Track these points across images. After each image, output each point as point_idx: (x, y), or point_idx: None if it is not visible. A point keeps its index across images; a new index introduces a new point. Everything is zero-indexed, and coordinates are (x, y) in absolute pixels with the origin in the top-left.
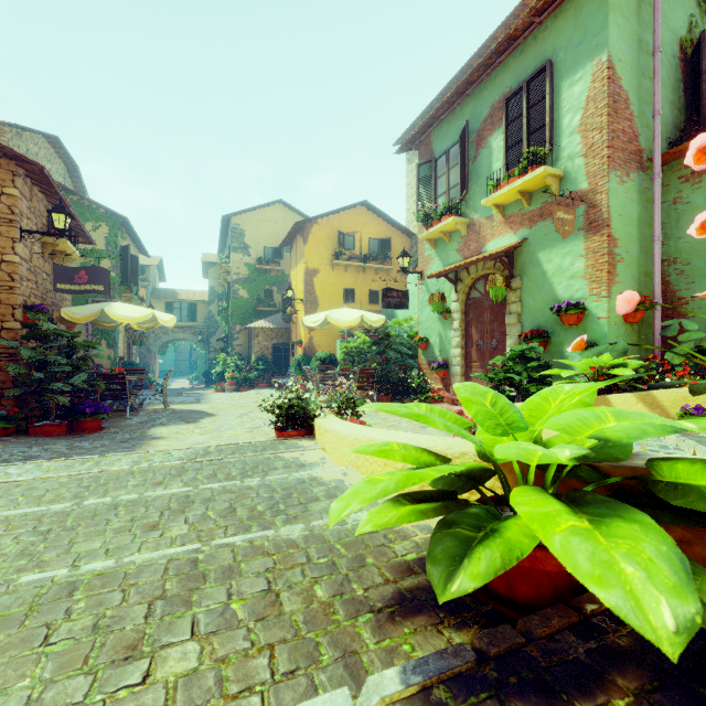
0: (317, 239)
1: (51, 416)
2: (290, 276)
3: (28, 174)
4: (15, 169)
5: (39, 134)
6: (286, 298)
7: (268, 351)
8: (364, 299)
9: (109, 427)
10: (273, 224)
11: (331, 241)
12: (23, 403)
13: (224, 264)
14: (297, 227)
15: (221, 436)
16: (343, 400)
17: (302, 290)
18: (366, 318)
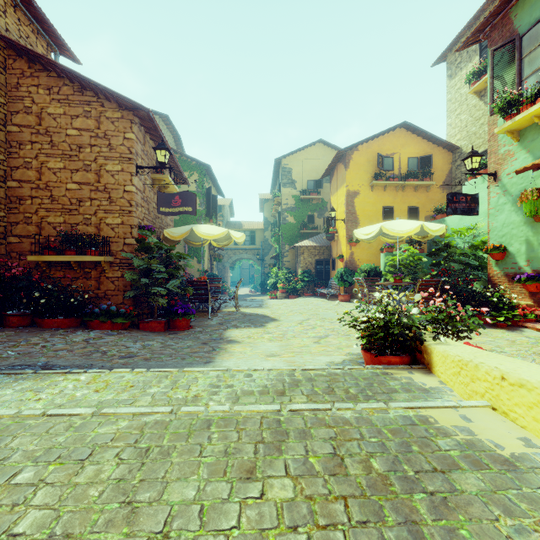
0: (357, 164)
1: (154, 314)
2: (330, 201)
3: (142, 124)
4: (133, 118)
5: (157, 114)
6: (327, 220)
7: (312, 265)
8: (403, 216)
9: (195, 326)
10: (314, 161)
11: (370, 164)
12: (138, 302)
13: (276, 197)
14: (338, 156)
15: (290, 345)
16: (441, 317)
17: (343, 211)
18: (426, 227)
